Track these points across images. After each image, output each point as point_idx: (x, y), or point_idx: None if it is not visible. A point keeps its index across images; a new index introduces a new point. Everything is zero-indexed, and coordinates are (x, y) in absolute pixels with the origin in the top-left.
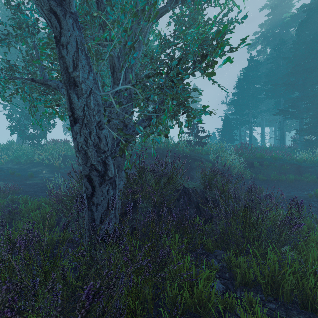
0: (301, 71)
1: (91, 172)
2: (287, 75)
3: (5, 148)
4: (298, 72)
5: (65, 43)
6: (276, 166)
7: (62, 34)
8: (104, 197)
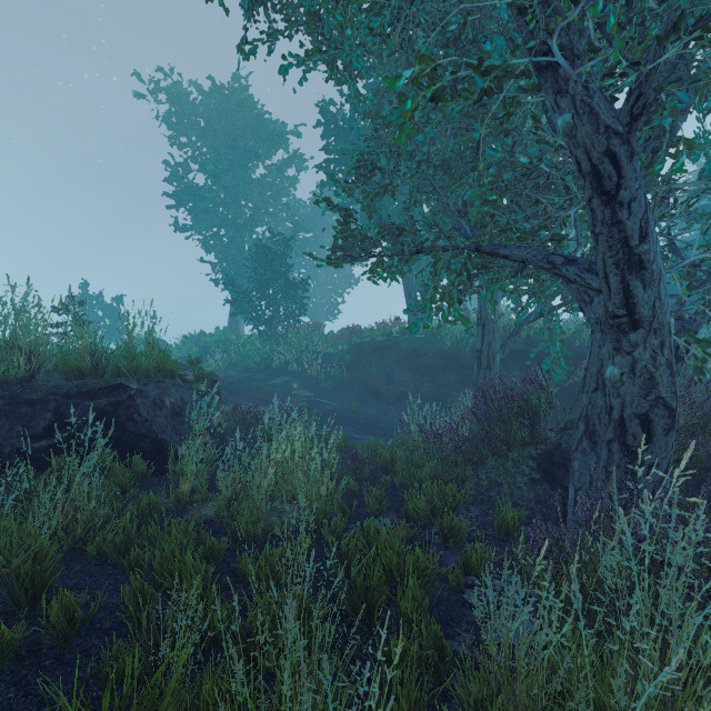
0: None
1: (651, 410)
2: None
3: (221, 342)
4: None
5: (626, 200)
6: None
7: (621, 187)
8: (666, 453)
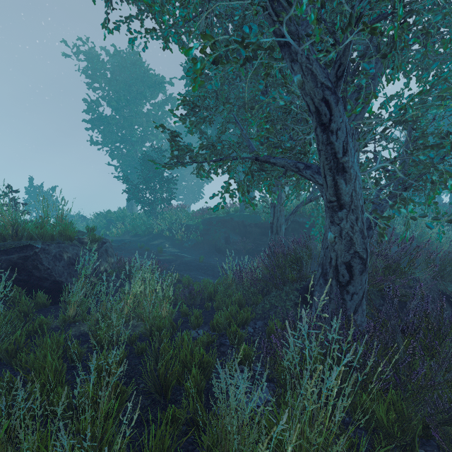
0: None
1: (352, 259)
2: None
3: (120, 217)
4: None
5: (335, 129)
6: None
7: (332, 121)
8: (362, 286)
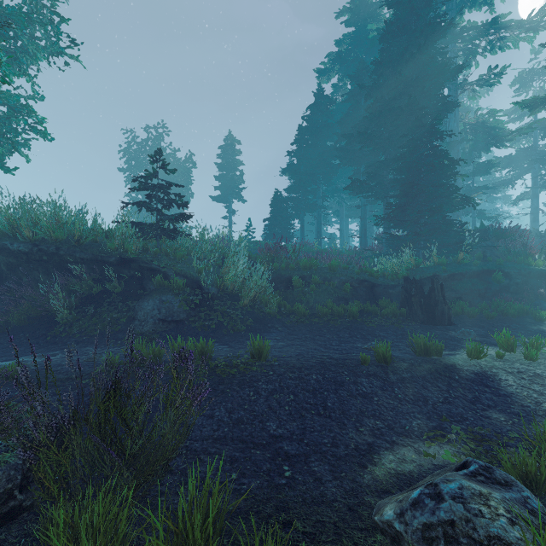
0: (385, 113)
1: None
2: (365, 117)
3: None
4: (381, 114)
5: None
6: (333, 284)
7: None
8: None
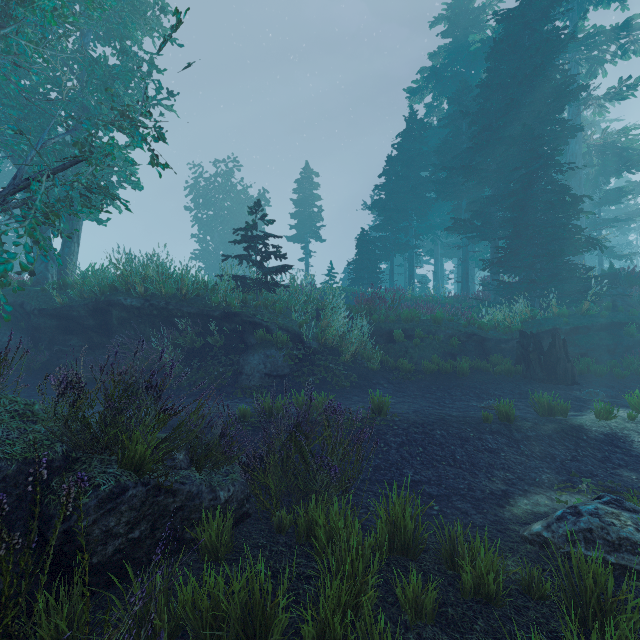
0: (494, 142)
1: None
2: (469, 148)
3: None
4: (488, 144)
5: None
6: (439, 338)
7: None
8: None
